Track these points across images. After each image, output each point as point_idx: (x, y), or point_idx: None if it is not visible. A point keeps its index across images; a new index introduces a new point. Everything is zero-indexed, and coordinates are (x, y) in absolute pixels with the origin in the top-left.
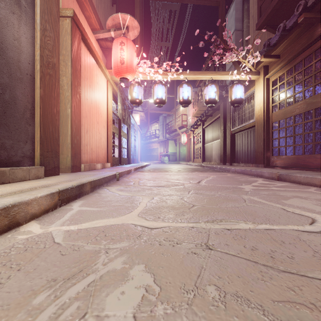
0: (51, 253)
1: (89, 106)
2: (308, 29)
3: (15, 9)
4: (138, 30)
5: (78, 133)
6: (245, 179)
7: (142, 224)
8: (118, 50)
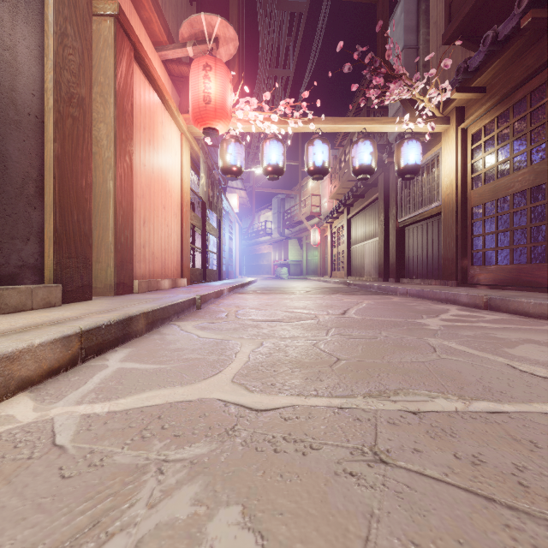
0: (40, 472)
1: (148, 178)
2: (538, 40)
3: None
4: (236, 45)
5: (129, 225)
6: (426, 308)
7: (240, 400)
8: (199, 79)
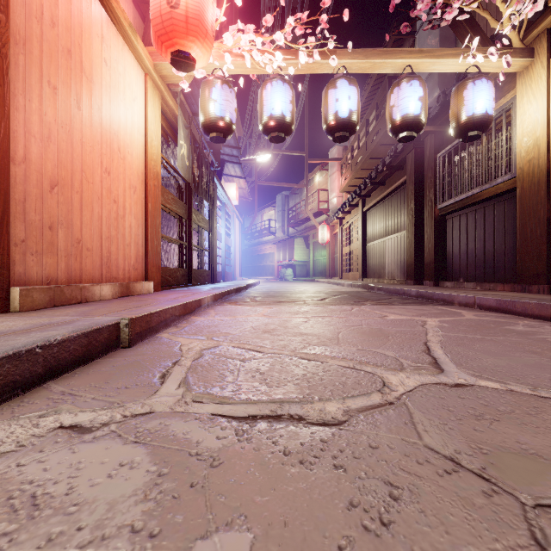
0: None
1: (66, 112)
2: None
3: None
4: None
5: None
6: None
7: None
8: None
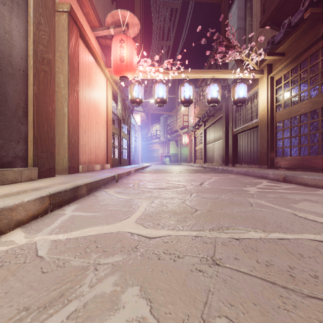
0: (30, 269)
1: (87, 105)
2: (314, 26)
3: (6, 0)
4: (138, 28)
5: (76, 133)
6: (249, 181)
7: (140, 232)
8: (117, 48)
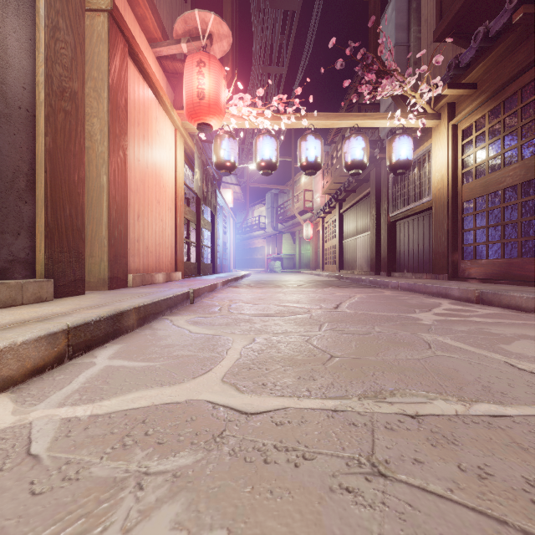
0: (9, 487)
1: (142, 172)
2: (529, 36)
3: None
4: (229, 42)
5: (122, 220)
6: (418, 302)
7: (229, 402)
8: (193, 75)
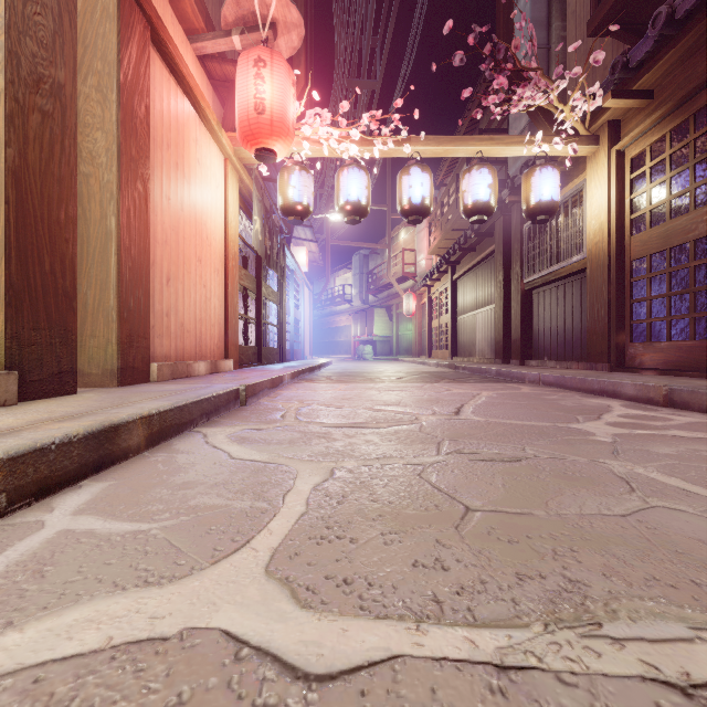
0: None
1: (175, 217)
2: None
3: None
4: (301, 34)
5: (142, 283)
6: (576, 403)
7: (273, 637)
8: (249, 79)
